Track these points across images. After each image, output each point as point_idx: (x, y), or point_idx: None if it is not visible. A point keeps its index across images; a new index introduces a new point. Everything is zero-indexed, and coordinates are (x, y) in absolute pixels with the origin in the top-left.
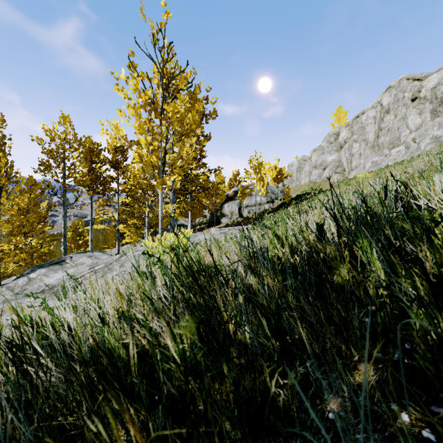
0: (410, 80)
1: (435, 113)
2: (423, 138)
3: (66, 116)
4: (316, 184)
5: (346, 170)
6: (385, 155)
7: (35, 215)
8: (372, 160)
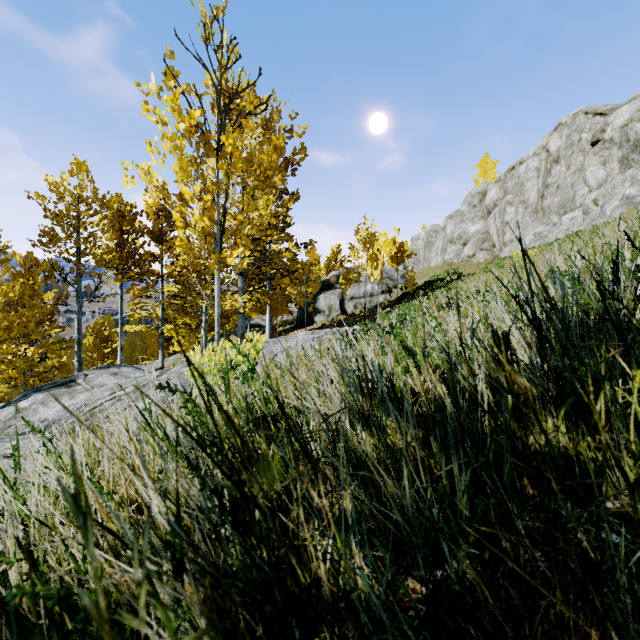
0: (590, 115)
1: (626, 163)
2: (610, 199)
3: (82, 163)
4: (453, 266)
5: (496, 246)
6: (553, 224)
7: (36, 311)
8: (534, 231)
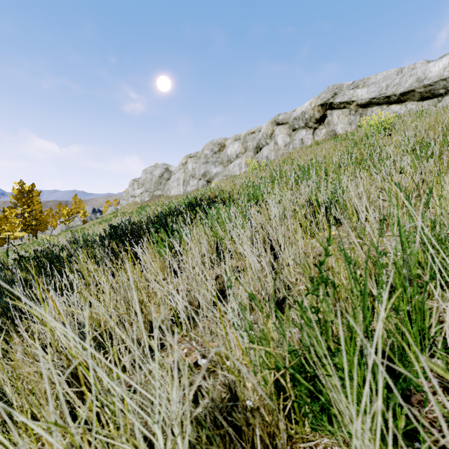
0: None
1: None
2: None
3: None
4: None
5: None
6: None
7: None
8: None
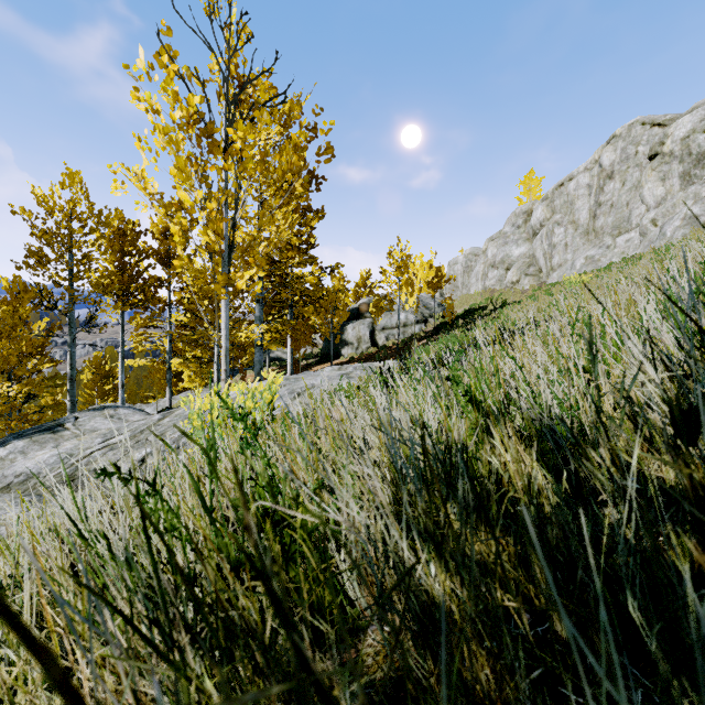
0: (647, 126)
1: (688, 179)
2: (670, 219)
3: (75, 173)
4: (495, 293)
5: (543, 271)
6: (606, 246)
7: (23, 343)
8: (585, 254)
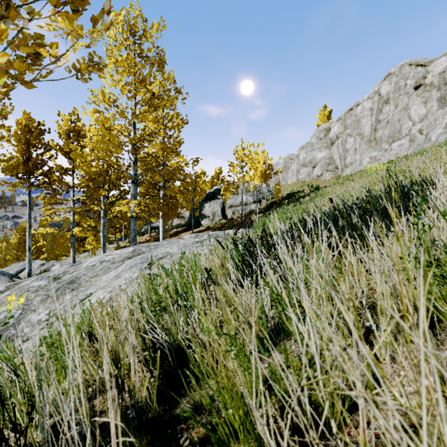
0: (413, 66)
1: (444, 102)
2: (433, 129)
3: None
4: (306, 183)
5: (339, 168)
6: (384, 149)
7: None
8: (369, 155)
